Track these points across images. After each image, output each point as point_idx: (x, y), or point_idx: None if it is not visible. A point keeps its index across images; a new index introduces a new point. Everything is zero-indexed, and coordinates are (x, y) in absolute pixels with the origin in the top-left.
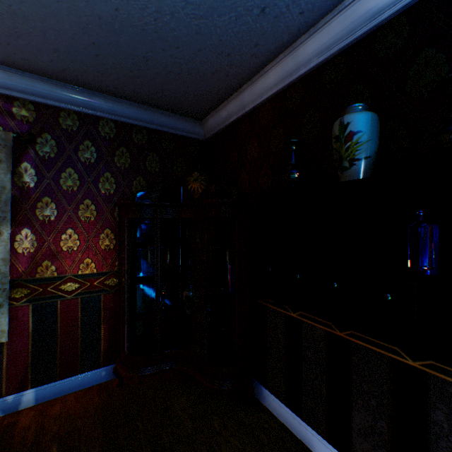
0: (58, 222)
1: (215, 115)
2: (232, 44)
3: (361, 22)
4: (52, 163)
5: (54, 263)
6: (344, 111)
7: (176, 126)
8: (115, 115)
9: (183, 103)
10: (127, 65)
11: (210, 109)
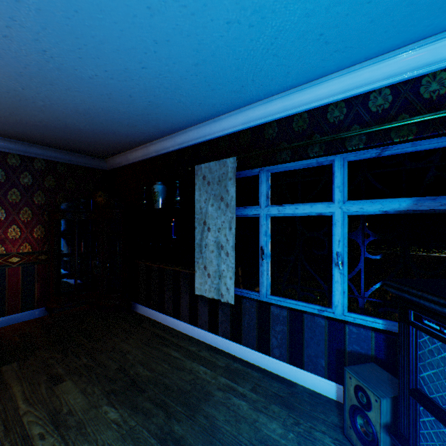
0: (7, 221)
1: (113, 159)
2: (116, 141)
3: (166, 148)
4: (3, 186)
5: (4, 246)
6: (156, 183)
7: (88, 162)
8: (46, 156)
9: (92, 152)
10: (59, 139)
11: (110, 156)
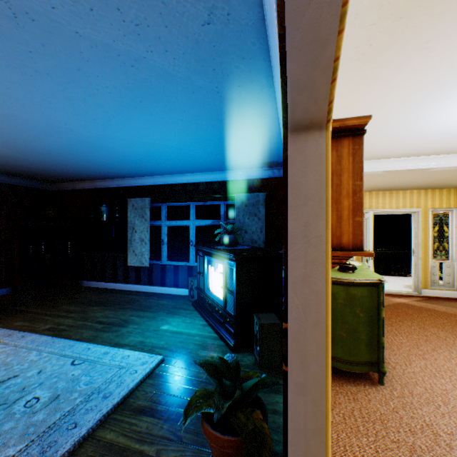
0: None
1: (61, 184)
2: (73, 178)
3: (108, 185)
4: None
5: None
6: (102, 206)
7: (40, 185)
8: (11, 182)
9: (47, 180)
10: (30, 174)
11: (59, 182)
